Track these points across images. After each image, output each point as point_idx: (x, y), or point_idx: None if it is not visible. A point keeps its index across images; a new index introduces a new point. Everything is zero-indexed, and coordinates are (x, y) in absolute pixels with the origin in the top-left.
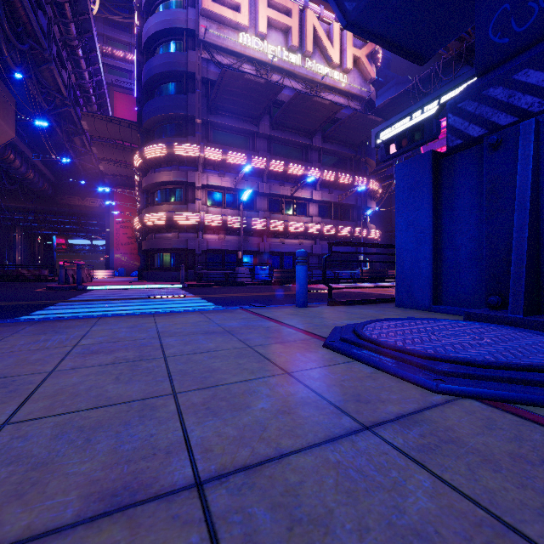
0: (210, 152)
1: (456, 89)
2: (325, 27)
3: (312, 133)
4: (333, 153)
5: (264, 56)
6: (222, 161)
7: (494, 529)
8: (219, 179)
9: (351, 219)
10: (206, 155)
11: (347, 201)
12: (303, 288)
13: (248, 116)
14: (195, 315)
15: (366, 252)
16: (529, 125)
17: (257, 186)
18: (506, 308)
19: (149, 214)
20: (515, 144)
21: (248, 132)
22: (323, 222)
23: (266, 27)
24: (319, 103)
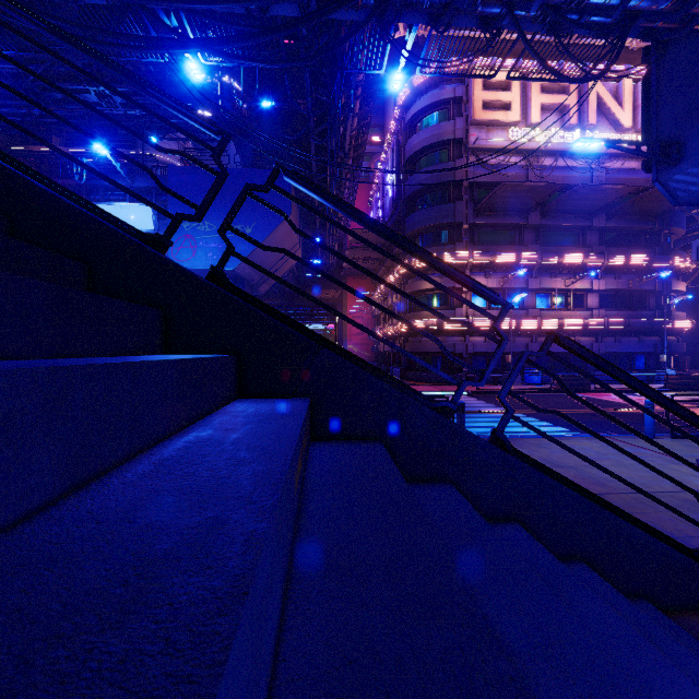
0: (478, 257)
1: None
2: (610, 87)
3: (592, 213)
4: (620, 229)
5: (536, 144)
6: (489, 263)
7: None
8: (485, 281)
9: (646, 307)
10: (474, 260)
11: (640, 287)
12: (651, 426)
13: (516, 211)
14: (587, 441)
15: (671, 348)
16: None
17: (525, 282)
18: None
19: (418, 320)
20: None
21: (514, 225)
22: (606, 315)
23: (539, 115)
24: (608, 188)
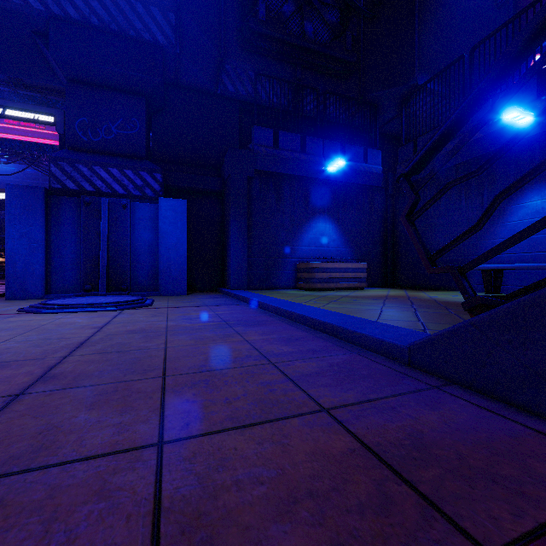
0: None
1: (16, 111)
2: None
3: None
4: None
5: None
6: None
7: (152, 314)
8: None
9: None
10: None
11: None
12: None
13: None
14: None
15: None
16: (106, 201)
17: None
18: (94, 291)
19: None
20: (98, 207)
21: None
22: None
23: None
24: None
